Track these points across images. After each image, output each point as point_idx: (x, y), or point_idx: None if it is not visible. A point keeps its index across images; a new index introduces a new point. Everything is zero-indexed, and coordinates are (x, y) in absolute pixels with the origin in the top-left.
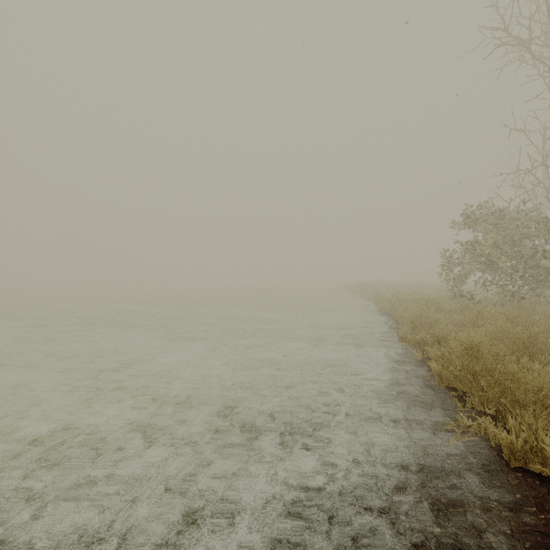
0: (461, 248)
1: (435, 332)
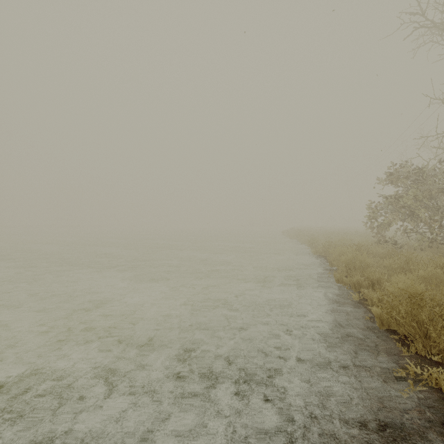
0: (385, 201)
1: (369, 275)
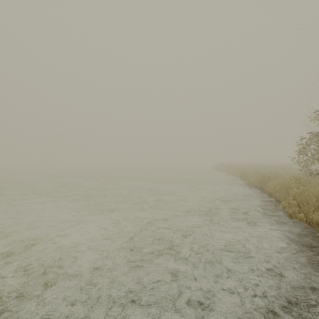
0: (316, 137)
1: None
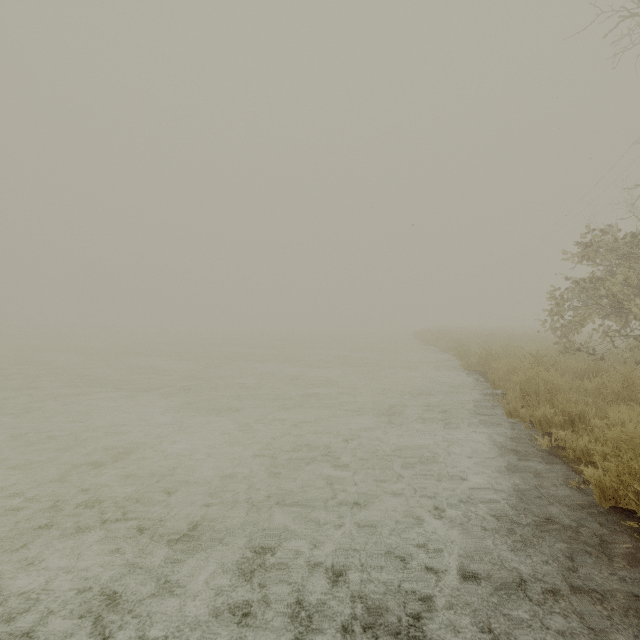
0: (576, 287)
1: (565, 407)
